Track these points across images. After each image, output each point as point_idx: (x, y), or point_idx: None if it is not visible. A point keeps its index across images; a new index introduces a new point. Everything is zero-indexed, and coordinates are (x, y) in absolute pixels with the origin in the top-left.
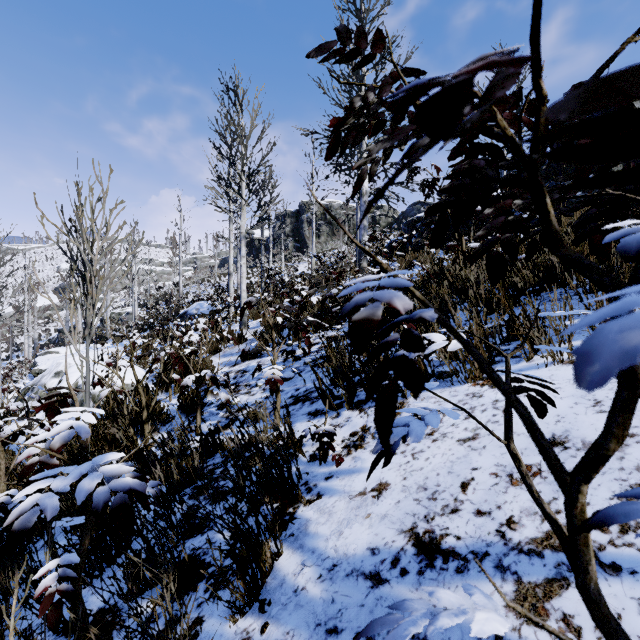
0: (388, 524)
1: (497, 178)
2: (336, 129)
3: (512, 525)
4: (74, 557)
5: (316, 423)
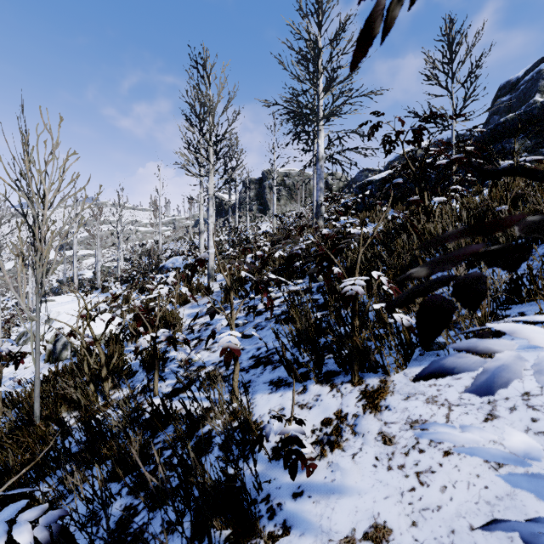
0: None
1: None
2: None
3: None
4: None
5: (279, 398)
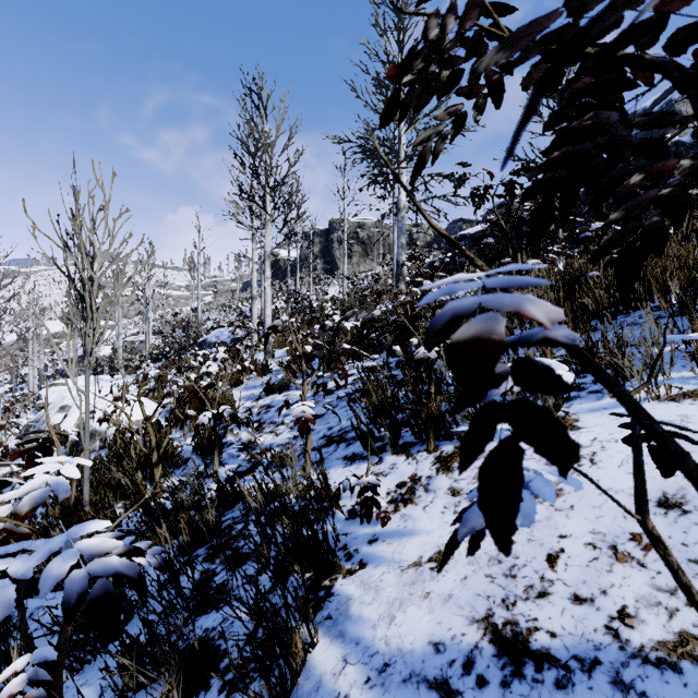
0: (454, 609)
1: (631, 141)
2: (401, 70)
3: (627, 620)
4: (49, 652)
5: (354, 470)
